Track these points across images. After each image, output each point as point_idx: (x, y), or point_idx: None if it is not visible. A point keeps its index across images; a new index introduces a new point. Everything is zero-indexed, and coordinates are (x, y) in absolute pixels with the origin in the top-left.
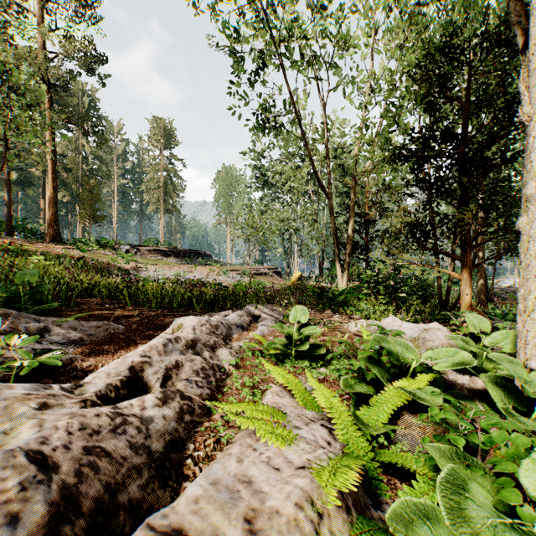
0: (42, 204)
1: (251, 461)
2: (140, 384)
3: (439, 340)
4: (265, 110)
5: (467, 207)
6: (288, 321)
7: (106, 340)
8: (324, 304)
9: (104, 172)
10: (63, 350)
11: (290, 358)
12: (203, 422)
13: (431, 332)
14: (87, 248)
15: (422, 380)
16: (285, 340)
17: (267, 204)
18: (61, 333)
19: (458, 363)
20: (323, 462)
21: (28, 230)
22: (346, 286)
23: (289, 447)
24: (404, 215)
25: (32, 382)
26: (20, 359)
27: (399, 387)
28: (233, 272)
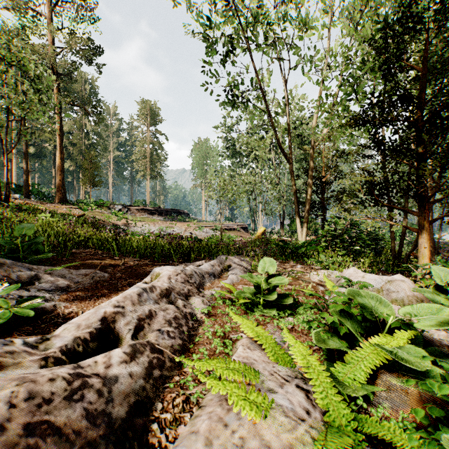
0: (53, 173)
1: (222, 444)
2: (111, 336)
3: (403, 292)
4: (234, 88)
5: (425, 165)
6: (255, 270)
7: (91, 287)
8: (286, 255)
9: (102, 146)
10: (49, 297)
11: (258, 306)
12: (173, 376)
13: (395, 283)
14: (87, 207)
15: (401, 337)
16: (253, 289)
17: (236, 170)
18: (50, 281)
19: (443, 321)
20: (307, 446)
21: (41, 193)
22: (305, 239)
23: (265, 421)
24: (364, 174)
25: (13, 329)
26: (3, 307)
27: (378, 345)
28: (207, 228)
